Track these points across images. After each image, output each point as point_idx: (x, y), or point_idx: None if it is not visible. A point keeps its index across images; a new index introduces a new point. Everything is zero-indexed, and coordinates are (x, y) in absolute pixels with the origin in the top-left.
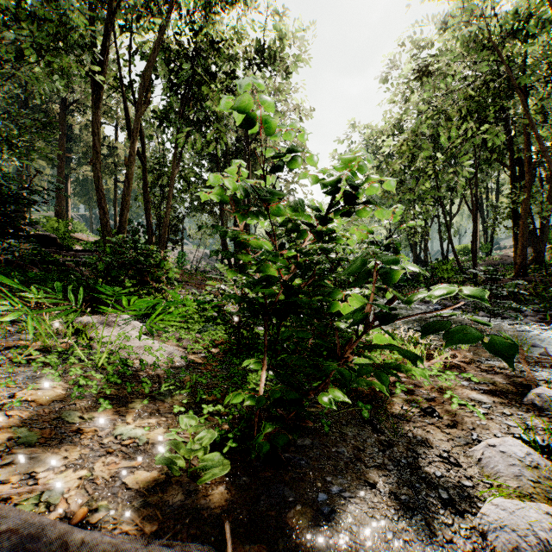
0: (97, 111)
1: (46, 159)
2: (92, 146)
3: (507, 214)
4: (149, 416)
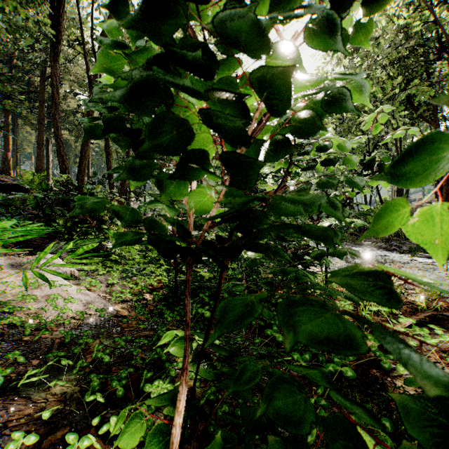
0: (56, 65)
1: (30, 125)
2: (52, 97)
3: None
4: None
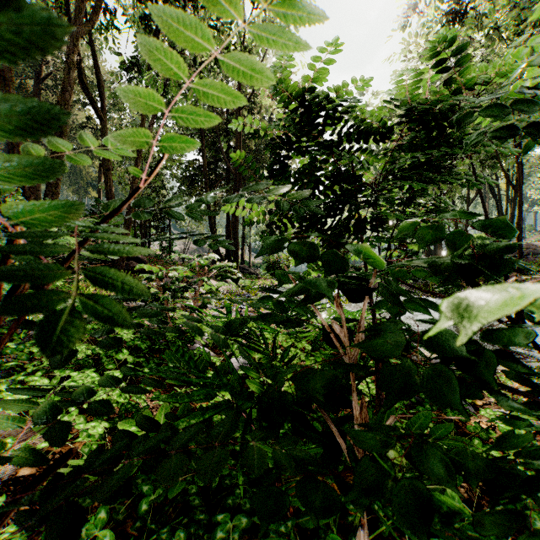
0: None
1: None
2: (1, 70)
3: None
4: None
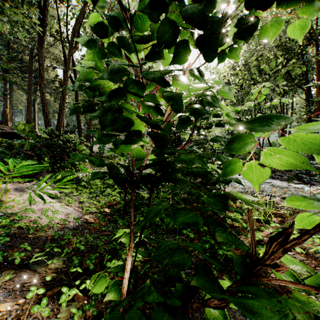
0: (42, 50)
1: (22, 89)
2: (39, 72)
3: (304, 119)
4: (6, 296)
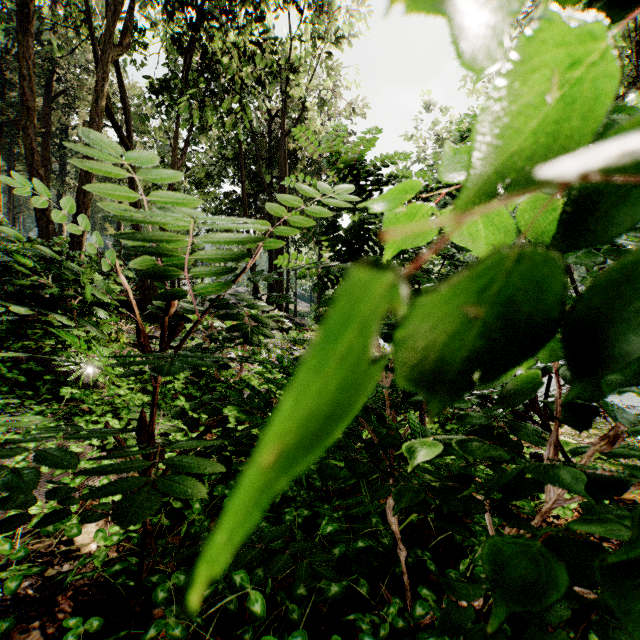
0: (31, 42)
1: None
2: (23, 98)
3: None
4: None
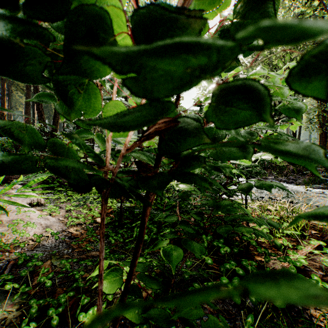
0: None
1: (21, 90)
2: None
3: (318, 119)
4: None
